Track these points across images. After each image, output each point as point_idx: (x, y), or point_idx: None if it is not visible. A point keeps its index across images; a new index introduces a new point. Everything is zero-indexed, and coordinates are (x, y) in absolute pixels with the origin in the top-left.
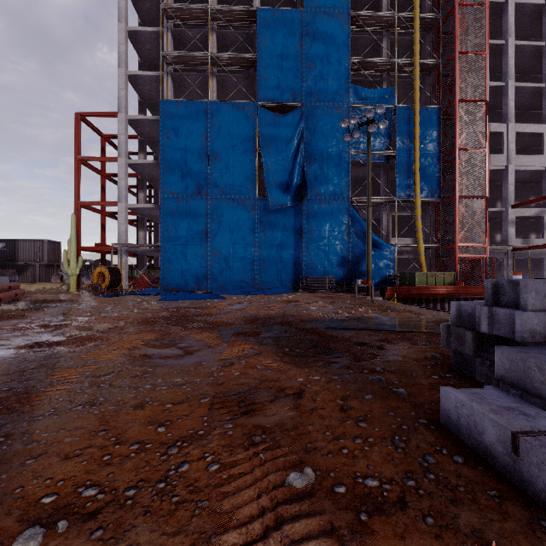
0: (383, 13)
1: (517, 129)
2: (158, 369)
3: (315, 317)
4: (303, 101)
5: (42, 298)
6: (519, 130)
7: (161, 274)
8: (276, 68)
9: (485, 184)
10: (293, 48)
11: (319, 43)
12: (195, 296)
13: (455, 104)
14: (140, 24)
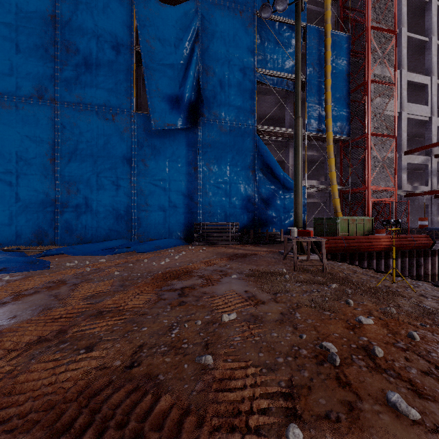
0: None
1: (408, 77)
2: None
3: None
4: None
5: None
6: (410, 78)
7: None
8: None
9: (394, 123)
10: None
11: None
12: None
13: (367, 30)
14: None
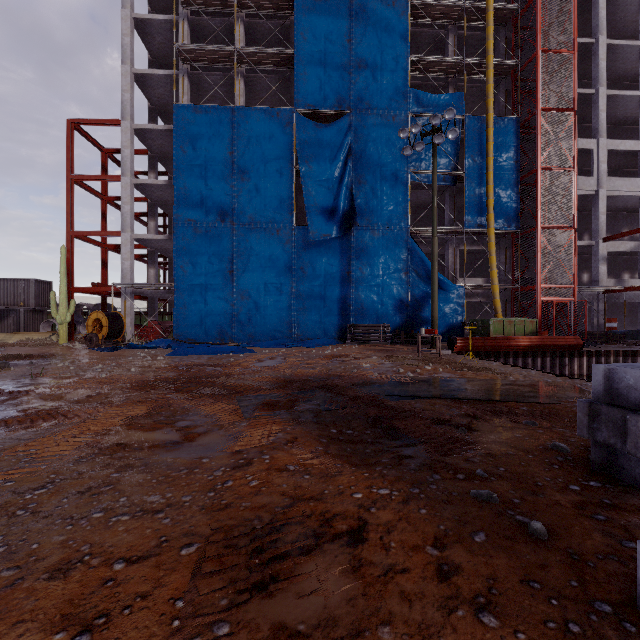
0: (449, 1)
1: (609, 146)
2: (128, 475)
3: (369, 379)
4: (351, 109)
5: (18, 352)
6: (612, 147)
7: (175, 321)
8: (318, 67)
9: (573, 212)
10: (339, 42)
11: (371, 37)
12: (216, 349)
13: (536, 114)
14: (150, 12)
